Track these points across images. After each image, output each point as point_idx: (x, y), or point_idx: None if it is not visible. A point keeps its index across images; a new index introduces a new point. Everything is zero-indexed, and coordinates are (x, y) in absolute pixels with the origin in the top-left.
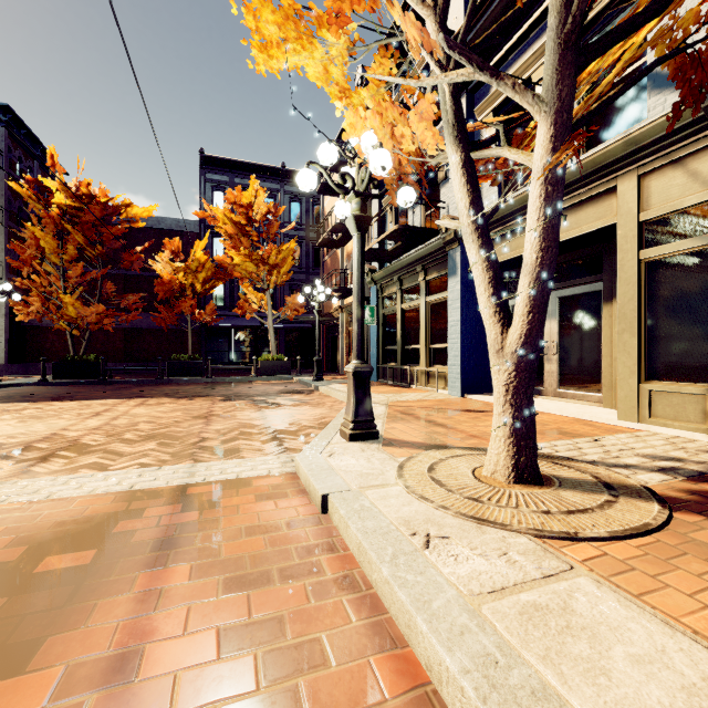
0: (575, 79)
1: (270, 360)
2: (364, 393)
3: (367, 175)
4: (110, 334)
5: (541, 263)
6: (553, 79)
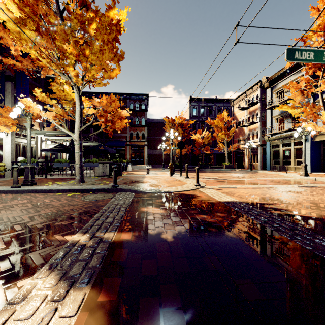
0: None
1: (226, 164)
2: (306, 168)
3: (308, 133)
4: (166, 156)
5: None
6: None
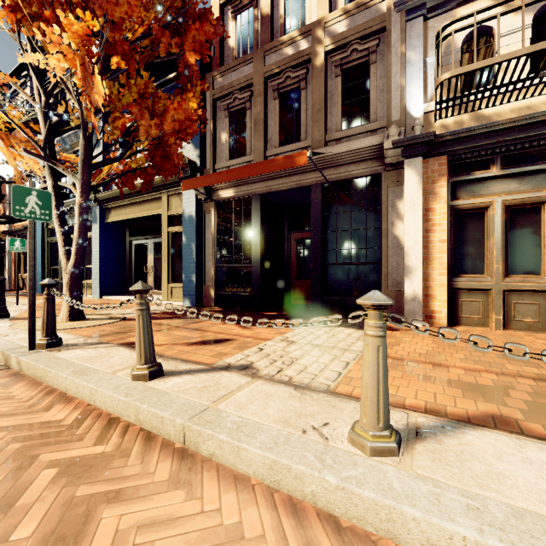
0: (90, 174)
1: None
2: None
3: None
4: None
5: (79, 237)
6: (81, 171)
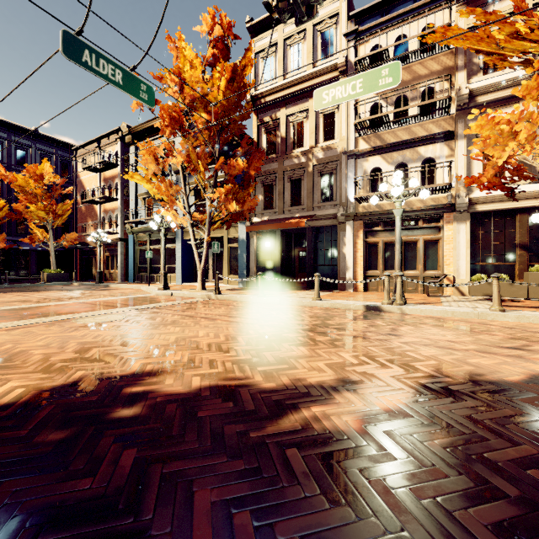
0: (211, 227)
1: (52, 272)
2: (166, 278)
3: (168, 225)
4: None
5: (206, 254)
6: (208, 226)
